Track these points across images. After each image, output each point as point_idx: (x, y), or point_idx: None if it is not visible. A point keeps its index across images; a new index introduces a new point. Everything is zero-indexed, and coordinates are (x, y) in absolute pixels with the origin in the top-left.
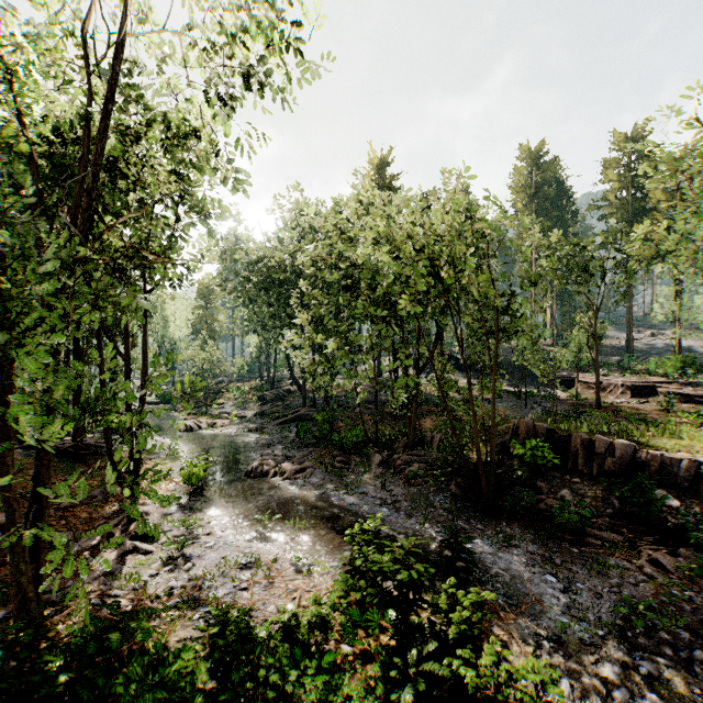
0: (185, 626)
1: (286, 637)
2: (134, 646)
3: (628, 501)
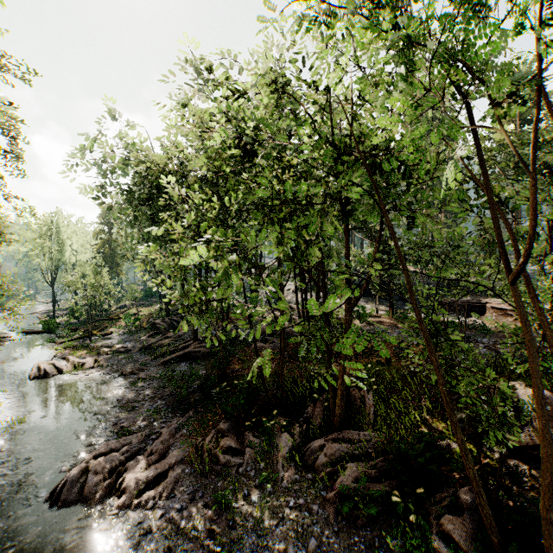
0: None
1: None
2: None
3: None
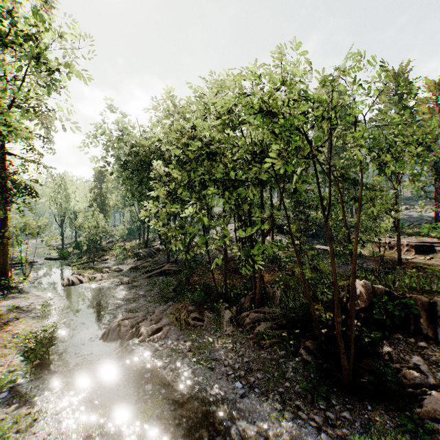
0: None
1: None
2: None
3: None
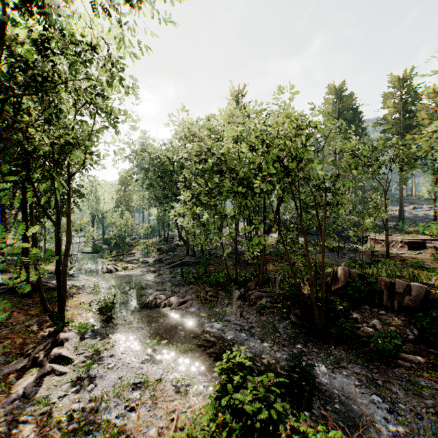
0: None
1: None
2: None
3: (429, 332)
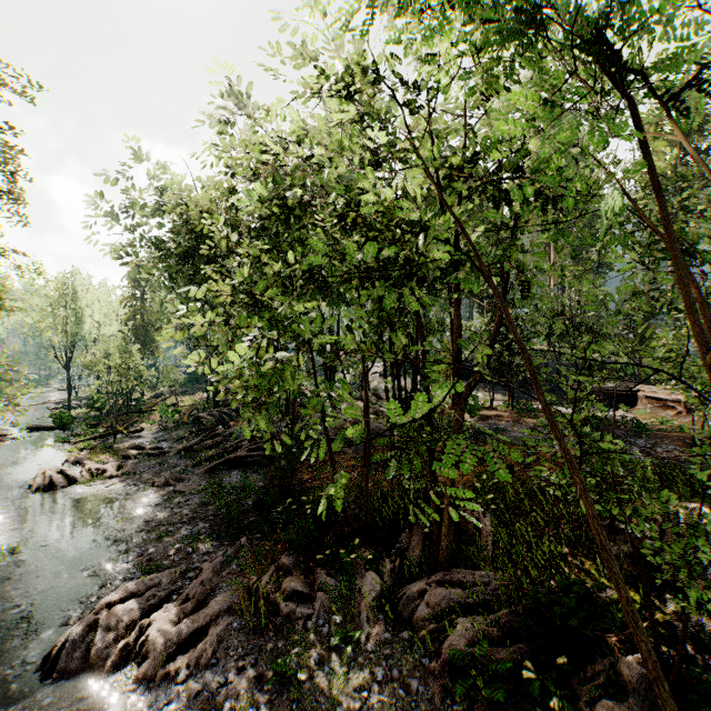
0: None
1: None
2: None
3: None
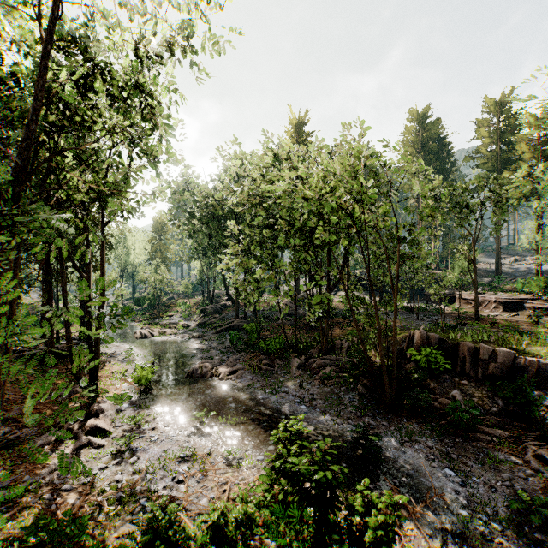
0: (125, 520)
1: (215, 534)
2: (76, 543)
3: (513, 402)
